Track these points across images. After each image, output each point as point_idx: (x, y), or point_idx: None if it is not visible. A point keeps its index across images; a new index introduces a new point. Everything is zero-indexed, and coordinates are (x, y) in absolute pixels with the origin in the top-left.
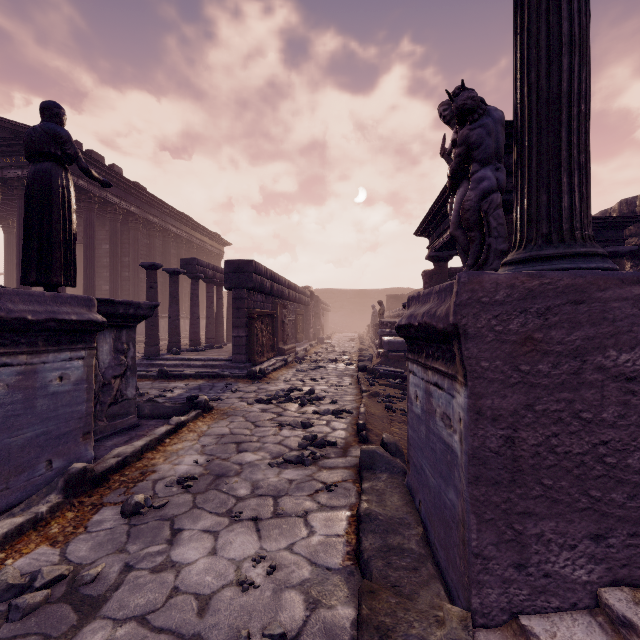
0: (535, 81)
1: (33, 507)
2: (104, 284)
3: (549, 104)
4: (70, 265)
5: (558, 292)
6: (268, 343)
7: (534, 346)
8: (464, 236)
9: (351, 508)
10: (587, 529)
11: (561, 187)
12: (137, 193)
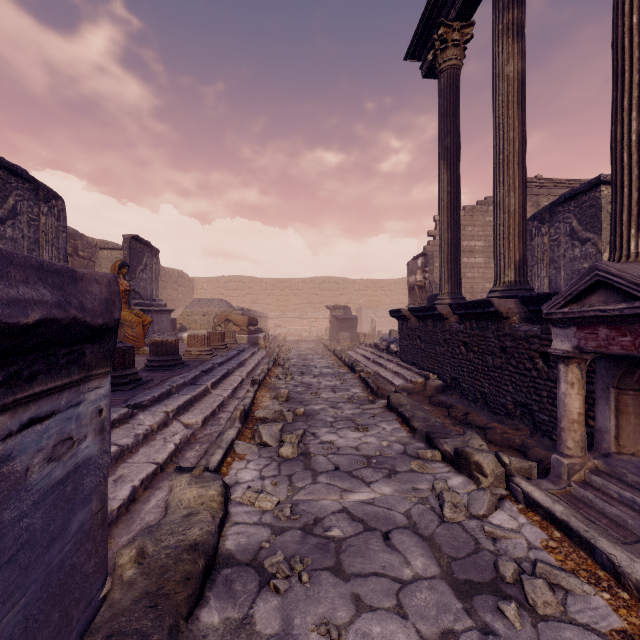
0: None
1: None
2: None
3: None
4: None
5: None
6: None
7: None
8: None
9: None
10: None
11: None
12: None
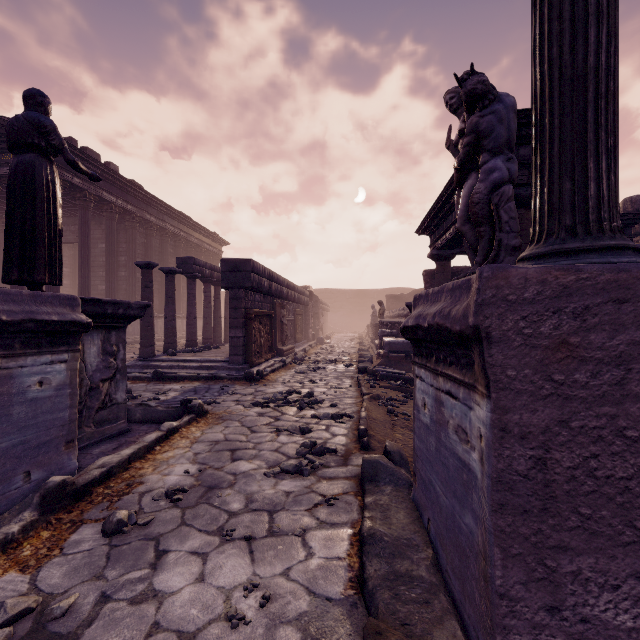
0: (557, 56)
1: (3, 527)
2: (100, 284)
3: (573, 81)
4: (55, 262)
5: (598, 289)
6: (266, 344)
7: (570, 352)
8: (472, 231)
9: (353, 525)
10: (632, 567)
11: (587, 173)
12: (134, 191)
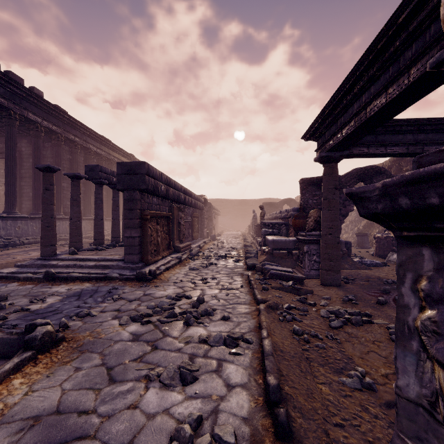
0: None
1: None
2: (31, 191)
3: None
4: None
5: None
6: (164, 242)
7: None
8: None
9: None
10: None
11: None
12: (58, 115)
